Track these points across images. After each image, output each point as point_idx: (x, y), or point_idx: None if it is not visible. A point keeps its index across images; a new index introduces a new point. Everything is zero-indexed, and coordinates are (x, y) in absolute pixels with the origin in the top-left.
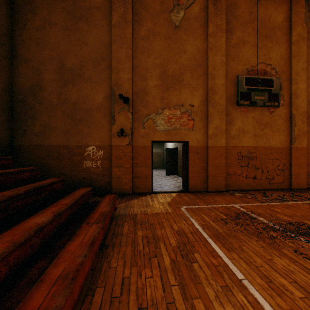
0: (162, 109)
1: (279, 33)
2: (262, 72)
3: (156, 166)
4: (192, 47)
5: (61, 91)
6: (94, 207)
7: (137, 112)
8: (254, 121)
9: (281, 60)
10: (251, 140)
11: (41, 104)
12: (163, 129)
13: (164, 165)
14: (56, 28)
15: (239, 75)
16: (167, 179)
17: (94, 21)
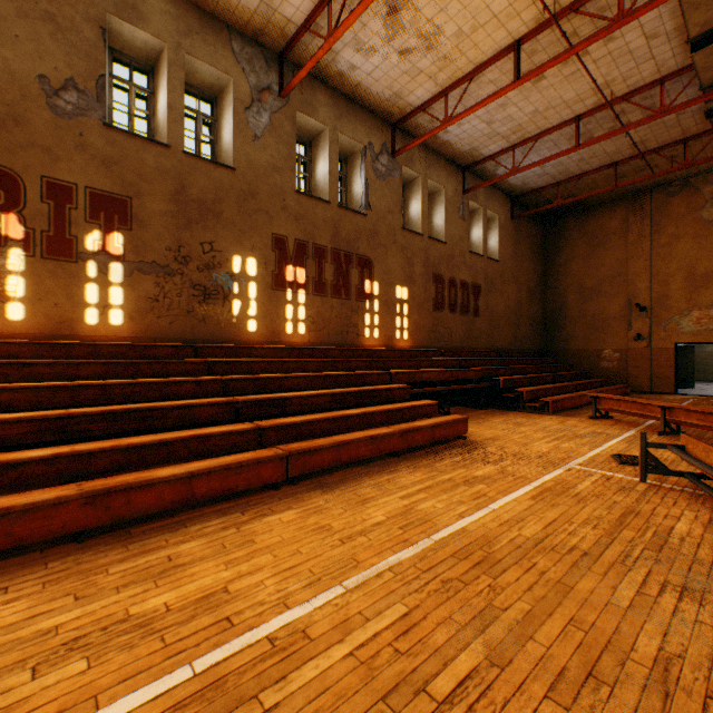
0: (688, 311)
1: None
2: None
3: None
4: None
5: (580, 307)
6: None
7: (656, 316)
8: None
9: None
10: None
11: (564, 319)
12: (689, 330)
13: None
14: (576, 259)
15: None
16: None
17: (609, 244)
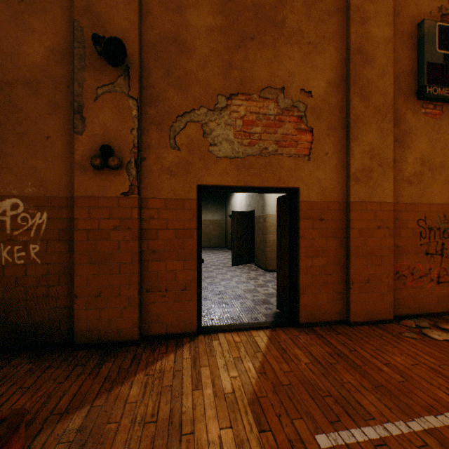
0: (229, 97)
1: None
2: None
3: (213, 244)
4: None
5: None
6: None
7: (156, 100)
8: None
9: None
10: (448, 187)
11: None
12: (230, 152)
13: (228, 243)
14: None
15: (424, 19)
16: (236, 275)
17: None
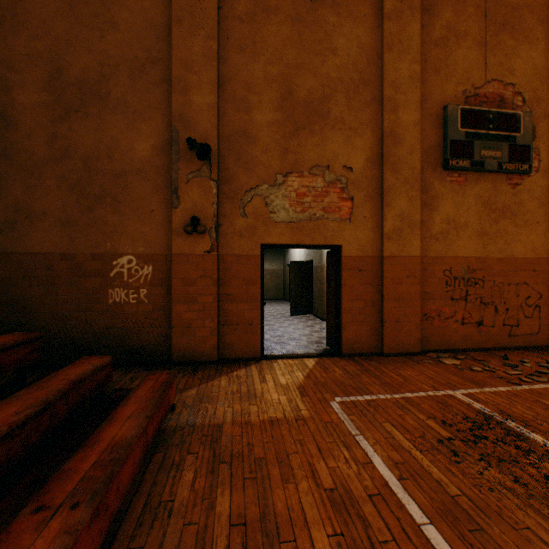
0: (285, 175)
1: (529, 18)
2: (496, 101)
3: (271, 296)
4: (348, 41)
5: (55, 130)
6: (109, 412)
7: (230, 180)
8: (478, 203)
9: (533, 76)
10: (472, 243)
11: (8, 160)
12: (286, 218)
13: (286, 295)
14: None
15: (448, 104)
16: (294, 323)
17: None
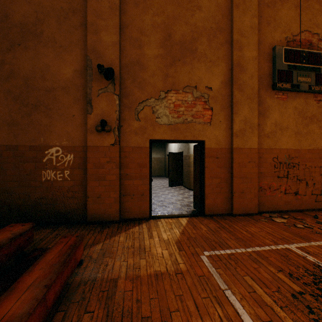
0: (166, 92)
1: None
2: (307, 44)
3: (156, 174)
4: (209, 1)
5: (3, 58)
6: (21, 274)
7: (128, 95)
8: (295, 113)
9: None
10: (291, 139)
11: None
12: (167, 121)
13: (166, 173)
14: None
15: (276, 45)
16: (171, 192)
17: None
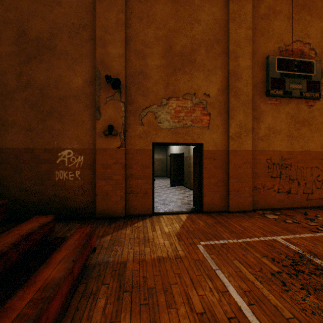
0: (168, 99)
1: (319, 2)
2: (299, 53)
3: (158, 174)
4: (207, 15)
5: (21, 70)
6: (49, 255)
7: (133, 102)
8: (288, 117)
9: (321, 39)
10: (284, 142)
11: None
12: (168, 126)
13: (168, 174)
14: None
15: (269, 55)
16: (173, 191)
17: None
